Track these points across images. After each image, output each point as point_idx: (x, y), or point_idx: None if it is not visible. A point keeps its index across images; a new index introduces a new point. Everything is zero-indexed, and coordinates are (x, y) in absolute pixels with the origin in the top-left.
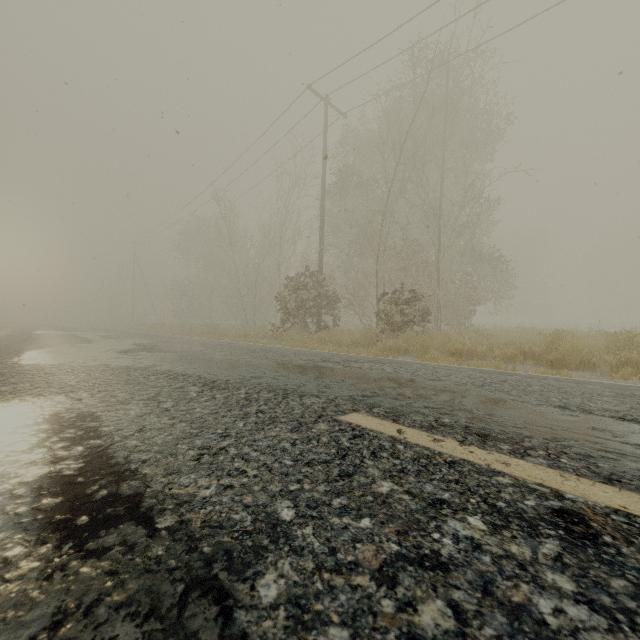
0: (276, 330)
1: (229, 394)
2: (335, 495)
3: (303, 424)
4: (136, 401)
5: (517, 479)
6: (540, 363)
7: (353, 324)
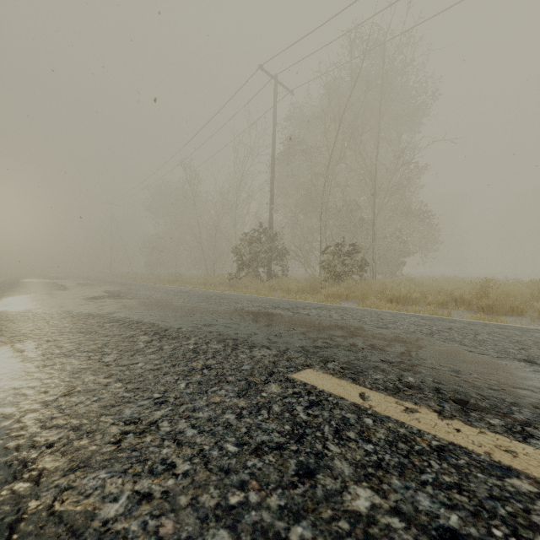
0: (232, 278)
1: (177, 345)
2: (293, 517)
3: (252, 385)
4: (79, 353)
5: (539, 483)
6: (470, 309)
7: (299, 273)
